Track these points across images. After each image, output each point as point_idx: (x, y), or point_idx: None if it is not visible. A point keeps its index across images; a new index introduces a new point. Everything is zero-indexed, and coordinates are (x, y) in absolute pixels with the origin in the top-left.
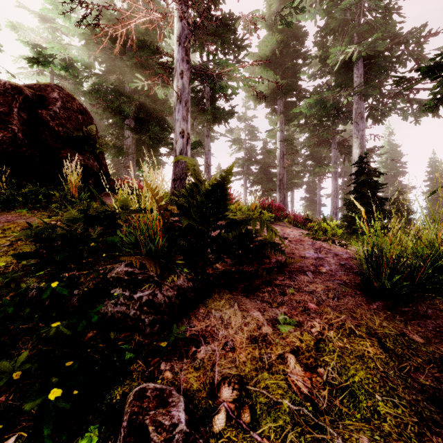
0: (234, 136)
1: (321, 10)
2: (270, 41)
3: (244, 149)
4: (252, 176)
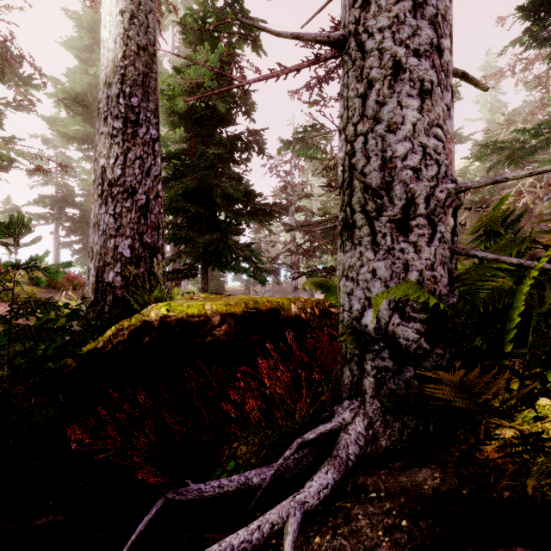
0: (38, 162)
1: None
2: (79, 81)
3: (55, 185)
4: (70, 222)
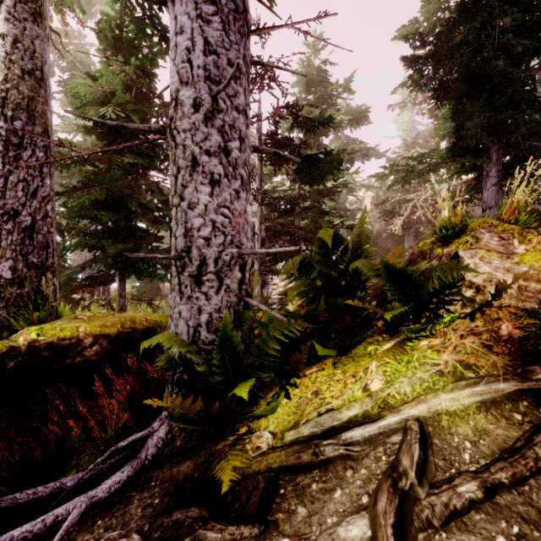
0: None
1: (60, 66)
2: None
3: None
4: None
